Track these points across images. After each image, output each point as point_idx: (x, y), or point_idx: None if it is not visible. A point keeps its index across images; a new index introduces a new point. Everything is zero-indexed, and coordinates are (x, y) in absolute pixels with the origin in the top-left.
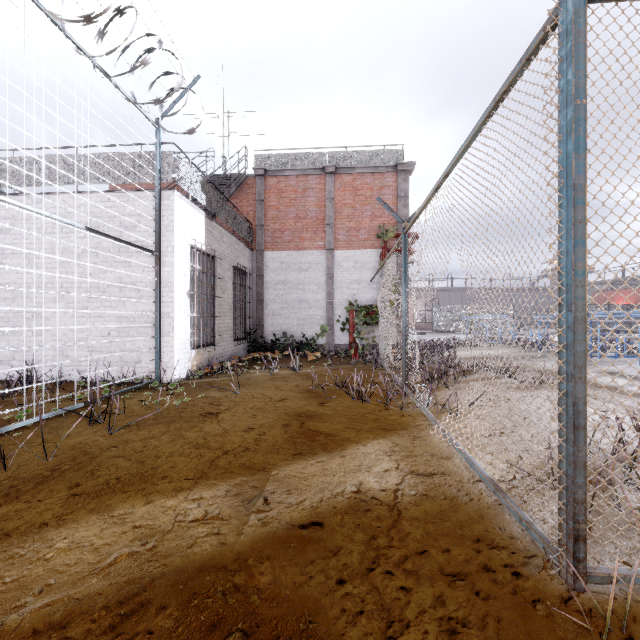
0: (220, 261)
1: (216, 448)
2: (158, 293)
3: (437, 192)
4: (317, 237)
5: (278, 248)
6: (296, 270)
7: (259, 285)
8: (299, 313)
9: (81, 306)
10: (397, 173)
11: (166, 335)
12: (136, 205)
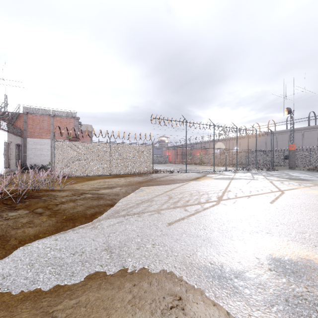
0: (11, 144)
1: None
2: None
3: None
4: (47, 135)
5: (33, 137)
6: (40, 145)
7: (25, 149)
8: (41, 158)
9: None
10: (74, 119)
11: None
12: None
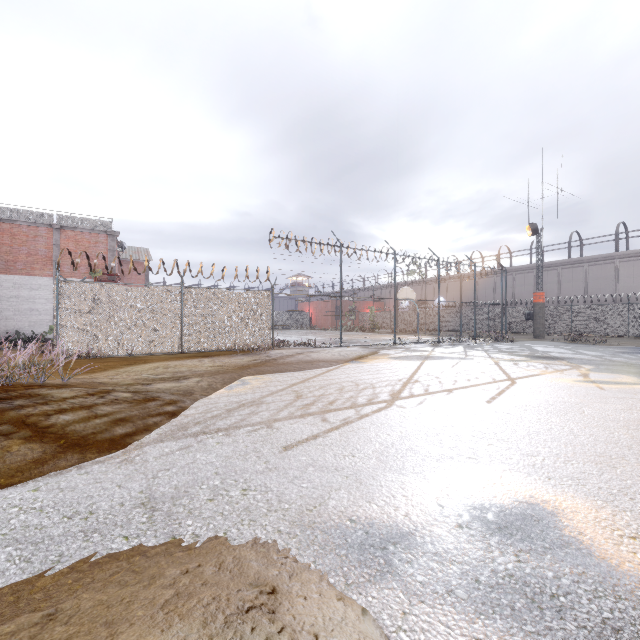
0: None
1: None
2: None
3: None
4: (46, 268)
5: (11, 273)
6: (28, 289)
7: None
8: (31, 318)
9: None
10: (108, 235)
11: None
12: None
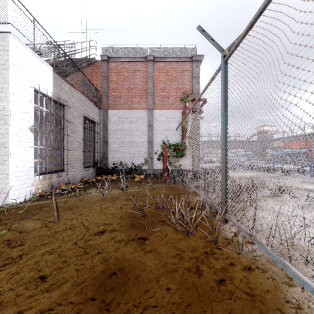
0: (70, 109)
1: None
2: None
3: None
4: (142, 101)
5: (117, 108)
6: (128, 122)
7: (104, 131)
8: (130, 150)
9: None
10: (192, 62)
11: (2, 163)
12: None
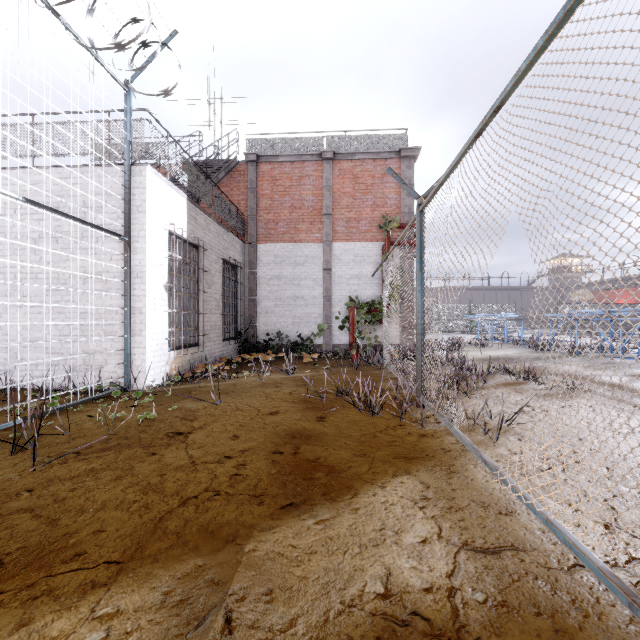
0: (206, 252)
1: (172, 493)
2: (128, 285)
3: (478, 139)
4: (314, 228)
5: (272, 240)
6: (291, 264)
7: (251, 280)
8: (294, 311)
9: (38, 300)
10: (400, 159)
11: (137, 334)
12: (102, 182)
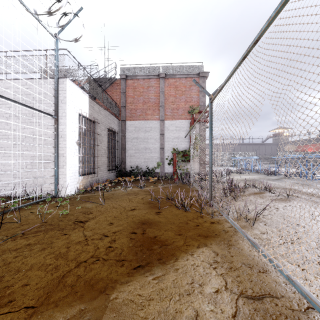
0: (99, 124)
1: (72, 259)
2: (56, 141)
3: (244, 60)
4: (155, 113)
5: (133, 119)
6: (143, 131)
7: (123, 139)
8: (145, 155)
9: (9, 149)
10: (199, 78)
11: (61, 167)
12: (43, 87)
